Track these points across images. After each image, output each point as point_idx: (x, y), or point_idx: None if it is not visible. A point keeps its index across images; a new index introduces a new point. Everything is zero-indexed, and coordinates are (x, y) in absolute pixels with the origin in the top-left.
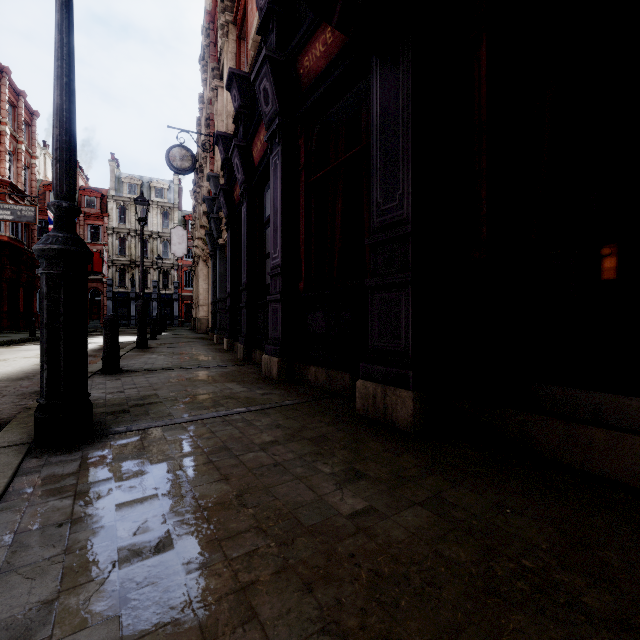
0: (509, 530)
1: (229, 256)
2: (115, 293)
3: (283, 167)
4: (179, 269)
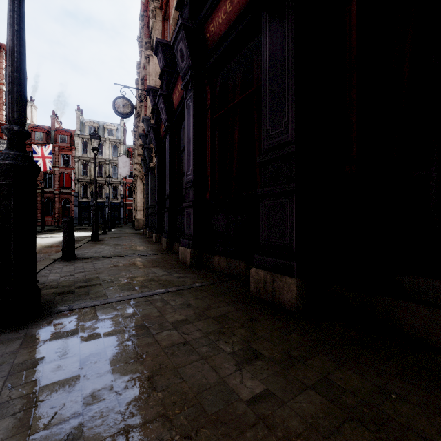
0: (400, 420)
1: (157, 175)
2: (80, 202)
3: (194, 107)
4: (124, 185)
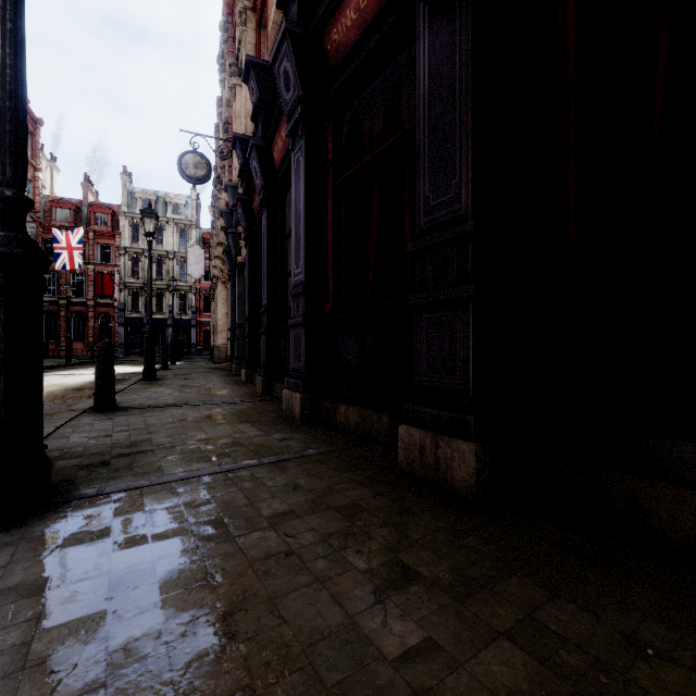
0: None
1: (248, 275)
2: (127, 319)
3: (307, 165)
4: (197, 292)
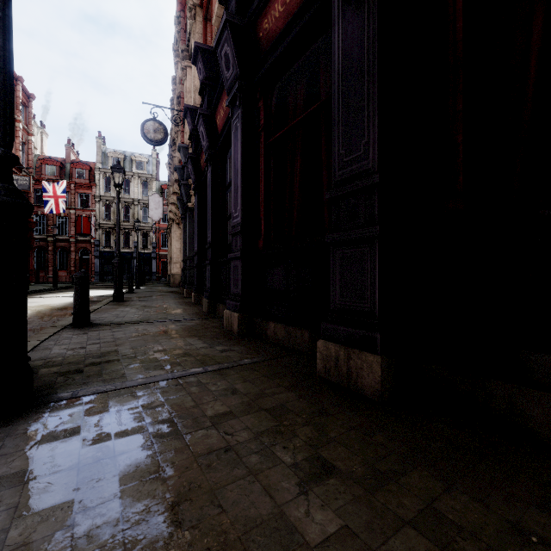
0: None
1: (196, 218)
2: (101, 252)
3: (243, 129)
4: (157, 231)
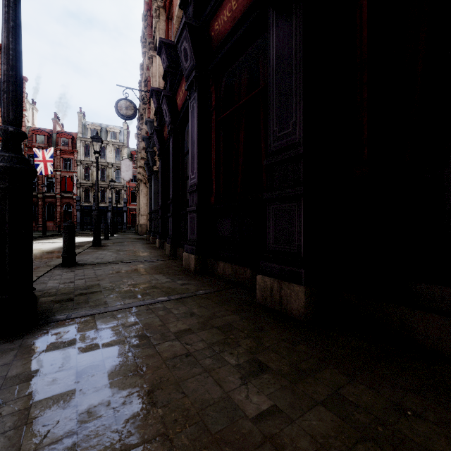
0: (417, 440)
1: (160, 179)
2: (82, 206)
3: (199, 109)
4: (127, 189)
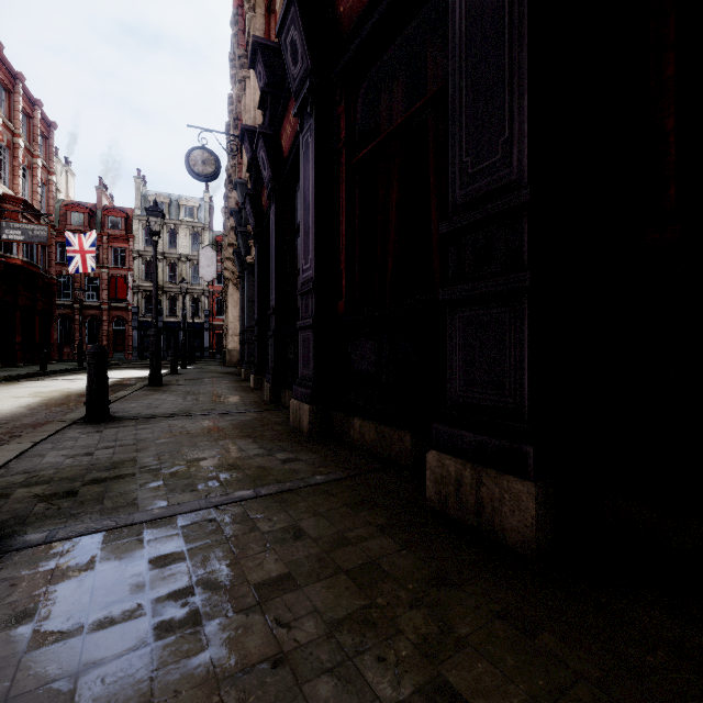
0: None
1: (256, 275)
2: (140, 322)
3: (317, 146)
4: (210, 295)
